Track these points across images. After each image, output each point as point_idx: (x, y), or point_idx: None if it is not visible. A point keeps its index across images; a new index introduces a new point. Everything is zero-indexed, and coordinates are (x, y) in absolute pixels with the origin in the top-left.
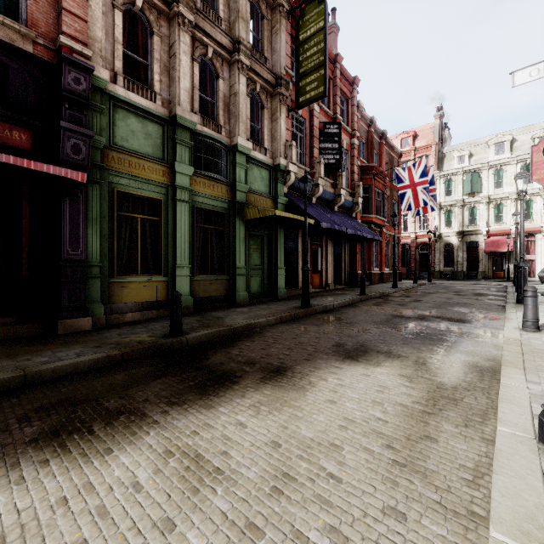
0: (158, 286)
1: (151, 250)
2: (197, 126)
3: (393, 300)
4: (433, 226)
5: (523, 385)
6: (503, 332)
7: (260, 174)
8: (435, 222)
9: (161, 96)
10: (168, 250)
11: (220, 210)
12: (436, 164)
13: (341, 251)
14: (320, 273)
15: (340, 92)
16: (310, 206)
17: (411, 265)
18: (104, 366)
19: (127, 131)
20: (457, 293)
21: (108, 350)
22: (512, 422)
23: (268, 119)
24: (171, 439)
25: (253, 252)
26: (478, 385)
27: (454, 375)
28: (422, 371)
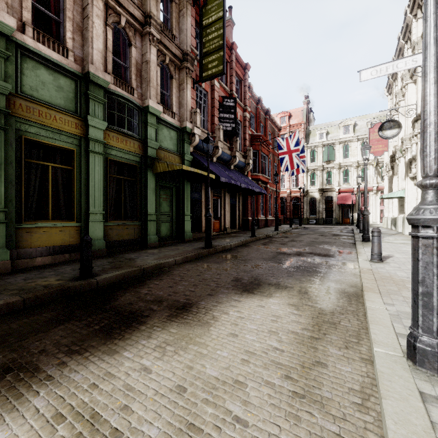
0: (70, 230)
1: (64, 197)
2: (110, 85)
3: (277, 240)
4: (303, 184)
5: (383, 307)
6: (357, 263)
7: (169, 134)
8: (304, 181)
9: (74, 53)
10: (81, 197)
11: (133, 163)
12: (304, 138)
13: (236, 201)
14: (219, 219)
15: (235, 74)
16: (212, 164)
17: (287, 213)
18: (2, 315)
19: (37, 81)
20: (321, 234)
21: (8, 297)
22: (383, 343)
23: (176, 88)
24: (64, 397)
25: (163, 201)
26: (349, 309)
27: (330, 301)
28: (306, 299)
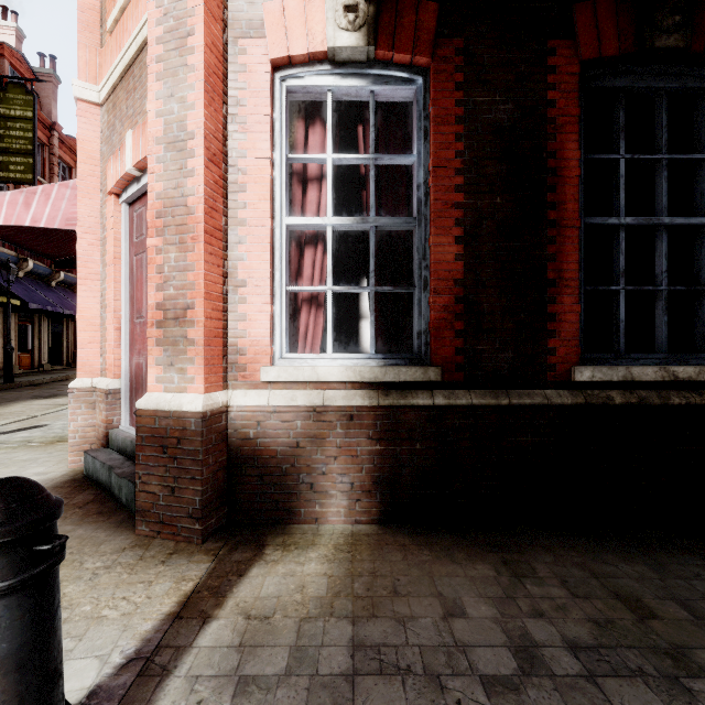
0: None
1: None
2: None
3: None
4: None
5: None
6: None
7: None
8: None
9: None
10: None
11: None
12: None
13: (62, 328)
14: (31, 352)
15: (60, 159)
16: (16, 282)
17: None
18: None
19: None
20: None
21: None
22: None
23: None
24: None
25: None
26: None
27: None
28: None
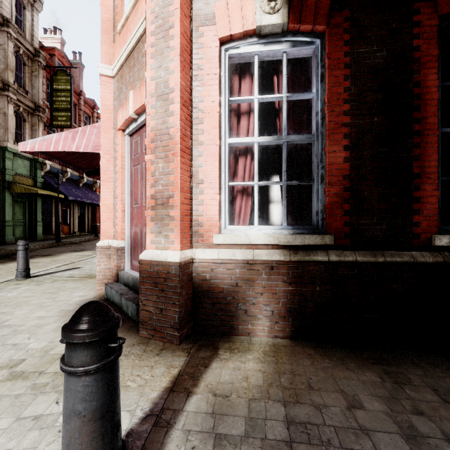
0: None
1: None
2: None
3: None
4: None
5: None
6: None
7: (23, 163)
8: None
9: None
10: None
11: None
12: None
13: (85, 211)
14: (69, 225)
15: (84, 112)
16: (61, 185)
17: None
18: None
19: None
20: None
21: None
22: None
23: (29, 128)
24: None
25: (17, 211)
26: None
27: None
28: None
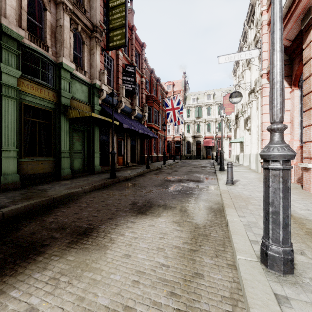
0: None
1: None
2: (25, 40)
3: (164, 171)
4: (182, 132)
5: (238, 219)
6: (218, 186)
7: (81, 88)
8: (182, 130)
9: None
10: None
11: (47, 109)
12: (183, 101)
13: (135, 143)
14: (123, 156)
15: (135, 49)
16: (117, 114)
17: (172, 152)
18: None
19: None
20: (194, 166)
21: None
22: (243, 250)
23: (87, 52)
24: None
25: (76, 141)
26: (216, 221)
27: (202, 216)
28: (185, 216)
